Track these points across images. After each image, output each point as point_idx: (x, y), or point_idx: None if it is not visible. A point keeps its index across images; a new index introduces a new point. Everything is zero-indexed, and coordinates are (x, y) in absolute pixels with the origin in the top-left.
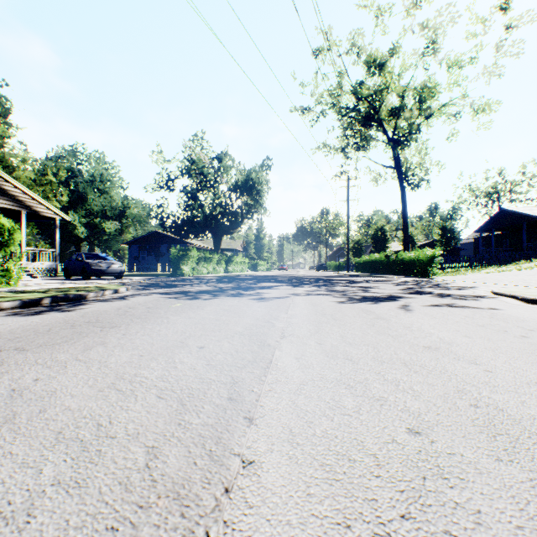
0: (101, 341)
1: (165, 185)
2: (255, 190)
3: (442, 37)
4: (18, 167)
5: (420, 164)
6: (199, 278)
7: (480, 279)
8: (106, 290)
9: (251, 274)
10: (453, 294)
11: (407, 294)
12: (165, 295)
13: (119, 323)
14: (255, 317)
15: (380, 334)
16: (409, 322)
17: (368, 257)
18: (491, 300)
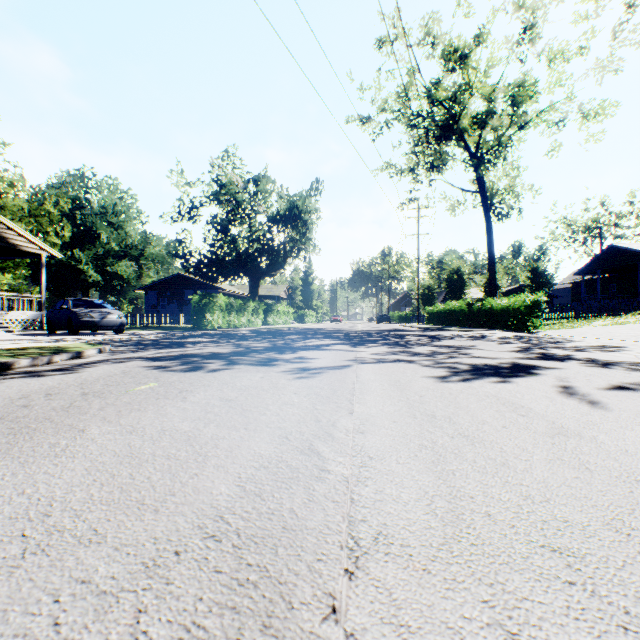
0: None
1: (187, 213)
2: (301, 220)
3: (542, 22)
4: (4, 193)
5: (511, 188)
6: (225, 332)
7: (605, 335)
8: (55, 354)
9: (296, 327)
10: (610, 359)
11: (539, 361)
12: (150, 363)
13: None
14: (281, 429)
15: None
16: None
17: (444, 305)
18: None
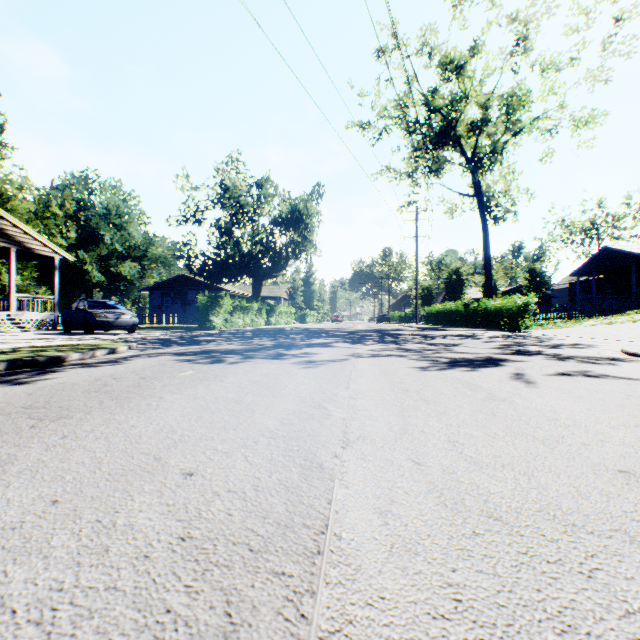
0: (7, 457)
1: (193, 217)
2: (303, 223)
3: (535, 33)
4: (13, 196)
5: (506, 192)
6: (232, 332)
7: (588, 334)
8: (96, 350)
9: (298, 327)
10: (572, 354)
11: (510, 356)
12: (178, 357)
13: (76, 409)
14: (299, 397)
15: (517, 436)
16: (547, 407)
17: (442, 306)
18: (634, 365)
